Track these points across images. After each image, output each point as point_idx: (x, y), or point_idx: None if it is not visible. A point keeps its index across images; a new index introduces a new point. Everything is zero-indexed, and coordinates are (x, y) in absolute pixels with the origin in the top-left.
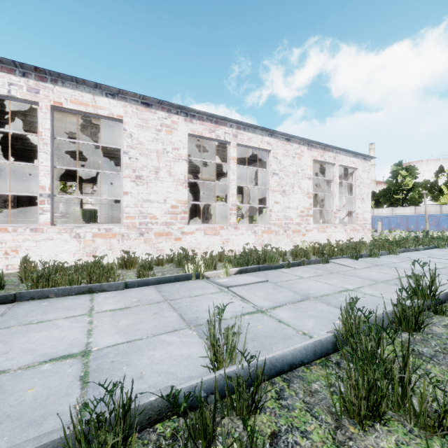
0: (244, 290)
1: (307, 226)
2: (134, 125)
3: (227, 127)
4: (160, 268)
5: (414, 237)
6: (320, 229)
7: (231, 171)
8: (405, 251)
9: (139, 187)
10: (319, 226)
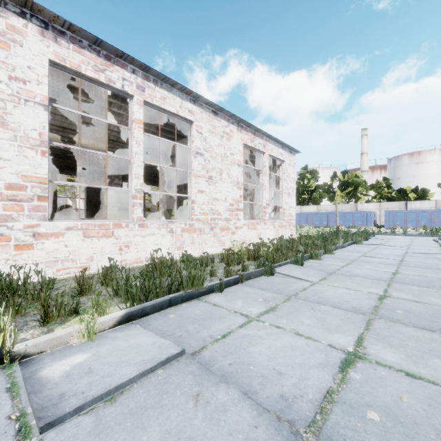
0: None
1: (237, 222)
2: None
3: (128, 72)
4: None
5: (334, 233)
6: (250, 225)
7: (134, 139)
8: (335, 249)
9: None
10: (249, 222)
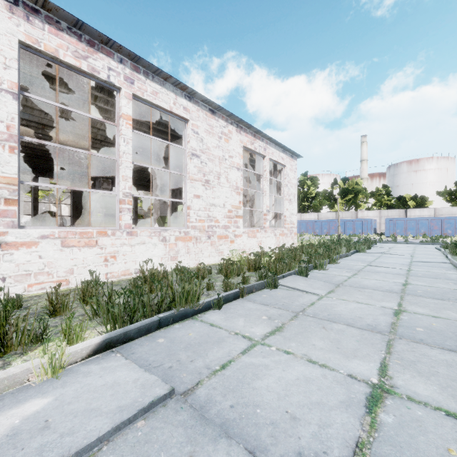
0: None
1: (236, 230)
2: None
3: (114, 61)
4: None
5: (336, 241)
6: (250, 233)
7: (121, 137)
8: (339, 258)
9: None
10: (249, 230)
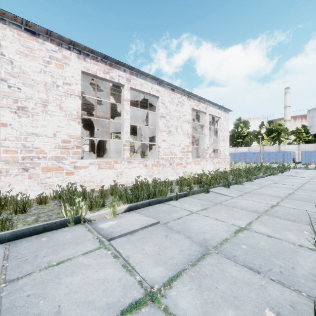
0: (130, 244)
1: (187, 160)
2: (16, 52)
3: (121, 71)
4: (41, 208)
5: (257, 167)
6: (196, 162)
7: (124, 111)
8: (255, 178)
9: (22, 119)
10: (195, 160)
